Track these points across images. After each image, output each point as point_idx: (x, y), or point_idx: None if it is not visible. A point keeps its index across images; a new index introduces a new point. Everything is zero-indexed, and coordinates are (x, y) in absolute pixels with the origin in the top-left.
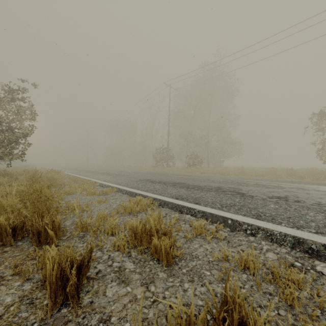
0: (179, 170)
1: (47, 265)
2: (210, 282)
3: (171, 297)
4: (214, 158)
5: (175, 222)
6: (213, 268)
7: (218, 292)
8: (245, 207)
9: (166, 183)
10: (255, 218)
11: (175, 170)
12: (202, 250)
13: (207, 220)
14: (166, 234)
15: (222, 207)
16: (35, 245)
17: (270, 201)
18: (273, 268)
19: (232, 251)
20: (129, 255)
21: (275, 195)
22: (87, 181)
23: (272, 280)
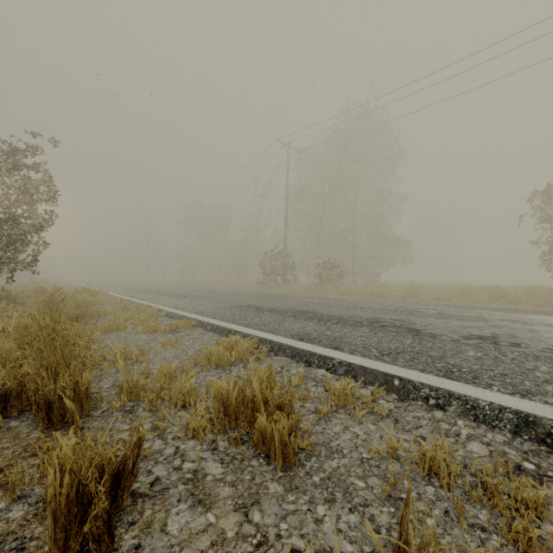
0: (304, 289)
1: (49, 477)
2: (365, 503)
3: (293, 536)
4: (363, 269)
5: (299, 382)
6: (371, 474)
7: (382, 524)
8: (423, 354)
9: (282, 312)
10: (444, 377)
11: (297, 289)
12: (349, 437)
13: (356, 380)
14: (282, 407)
15: (382, 354)
16: (41, 428)
17: (466, 345)
18: (486, 477)
19: (403, 439)
20: (214, 448)
21: (475, 333)
22: (146, 307)
23: (485, 501)
